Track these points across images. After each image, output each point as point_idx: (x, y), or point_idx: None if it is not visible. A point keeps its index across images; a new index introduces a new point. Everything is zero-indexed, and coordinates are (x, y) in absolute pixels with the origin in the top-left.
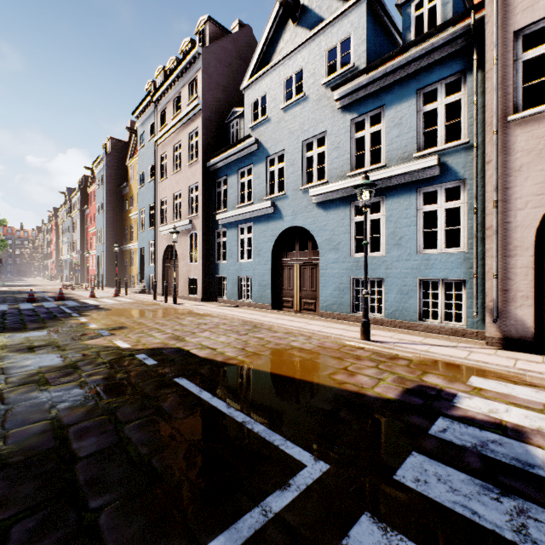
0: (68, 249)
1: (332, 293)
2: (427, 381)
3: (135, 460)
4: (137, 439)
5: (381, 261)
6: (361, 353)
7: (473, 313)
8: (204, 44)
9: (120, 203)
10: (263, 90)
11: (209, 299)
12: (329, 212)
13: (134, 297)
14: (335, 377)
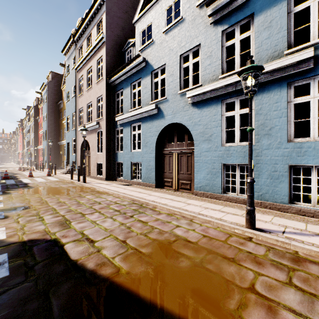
0: (28, 145)
1: (205, 176)
2: None
3: None
4: None
5: None
6: (254, 250)
7: None
8: None
9: (57, 114)
10: (149, 21)
11: (110, 178)
12: (203, 110)
13: (59, 177)
14: None
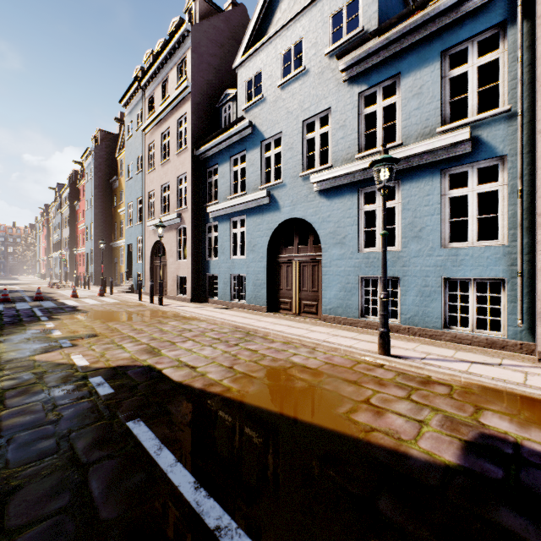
0: (58, 247)
1: (337, 294)
2: (489, 425)
3: None
4: None
5: (397, 256)
6: (382, 374)
7: (517, 321)
8: (194, 22)
9: (109, 198)
10: (258, 67)
11: (199, 299)
12: (334, 201)
13: (119, 297)
14: (356, 418)
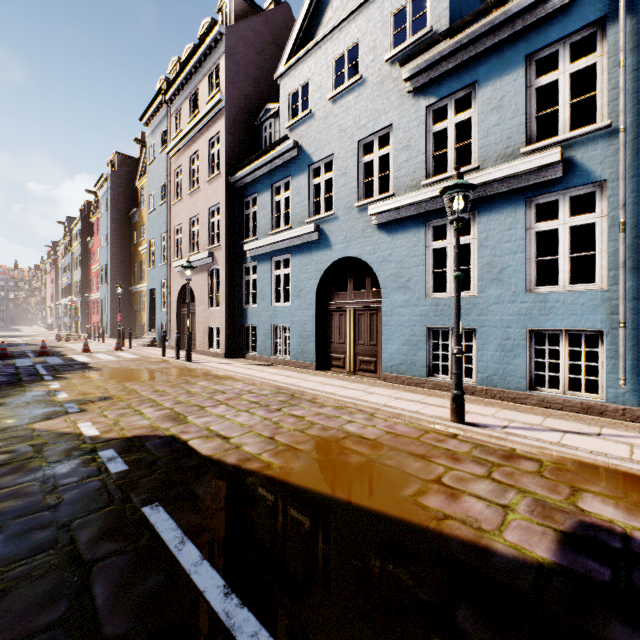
0: (68, 292)
1: (400, 348)
2: (590, 511)
3: None
4: None
5: (472, 303)
6: (456, 447)
7: (619, 381)
8: (229, 24)
9: (128, 233)
10: (305, 76)
11: (234, 354)
12: (396, 236)
13: (139, 352)
14: (425, 503)
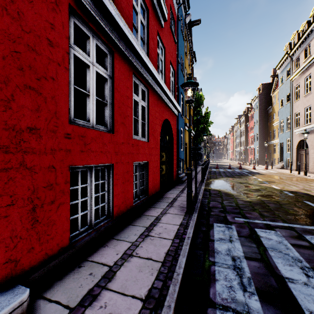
0: (238, 145)
1: None
2: None
3: (288, 211)
4: (287, 208)
5: None
6: None
7: None
8: None
9: (266, 118)
10: None
11: None
12: None
13: (276, 170)
14: None
